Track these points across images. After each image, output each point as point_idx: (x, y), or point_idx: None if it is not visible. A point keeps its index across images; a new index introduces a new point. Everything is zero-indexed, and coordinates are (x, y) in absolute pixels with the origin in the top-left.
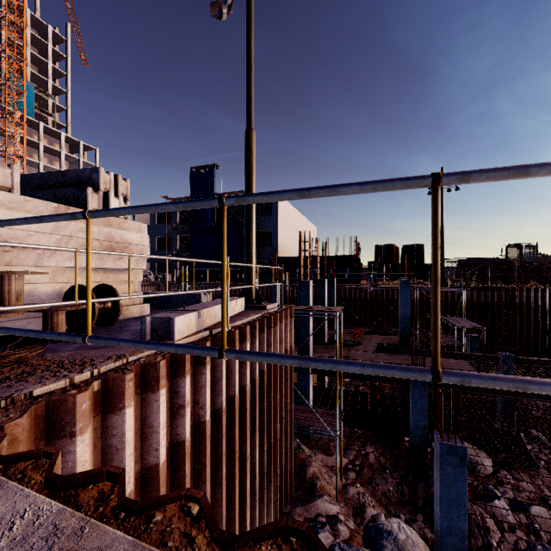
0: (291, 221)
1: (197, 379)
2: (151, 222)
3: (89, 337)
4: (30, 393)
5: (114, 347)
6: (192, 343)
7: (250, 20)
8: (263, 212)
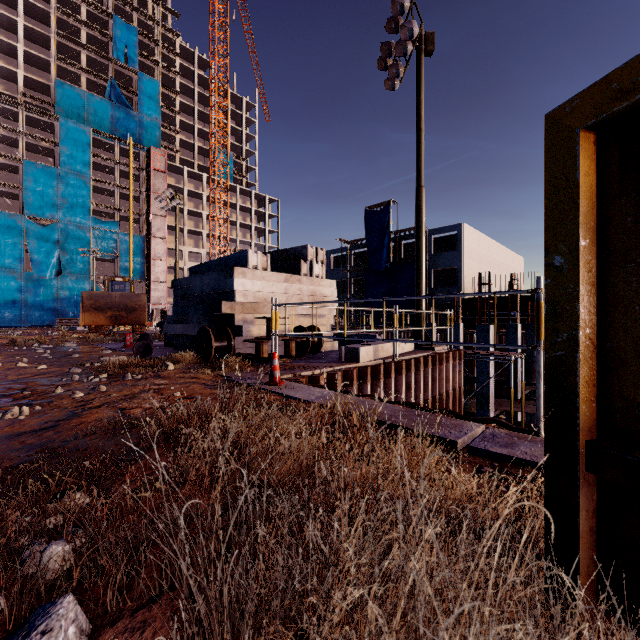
0: (483, 254)
1: (374, 388)
2: (327, 267)
3: (345, 337)
4: (300, 373)
5: (325, 363)
6: (371, 365)
7: (420, 88)
8: (447, 246)
